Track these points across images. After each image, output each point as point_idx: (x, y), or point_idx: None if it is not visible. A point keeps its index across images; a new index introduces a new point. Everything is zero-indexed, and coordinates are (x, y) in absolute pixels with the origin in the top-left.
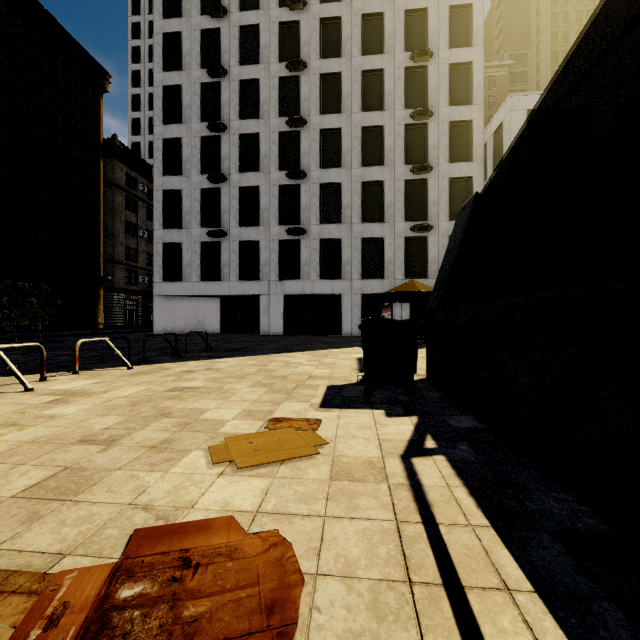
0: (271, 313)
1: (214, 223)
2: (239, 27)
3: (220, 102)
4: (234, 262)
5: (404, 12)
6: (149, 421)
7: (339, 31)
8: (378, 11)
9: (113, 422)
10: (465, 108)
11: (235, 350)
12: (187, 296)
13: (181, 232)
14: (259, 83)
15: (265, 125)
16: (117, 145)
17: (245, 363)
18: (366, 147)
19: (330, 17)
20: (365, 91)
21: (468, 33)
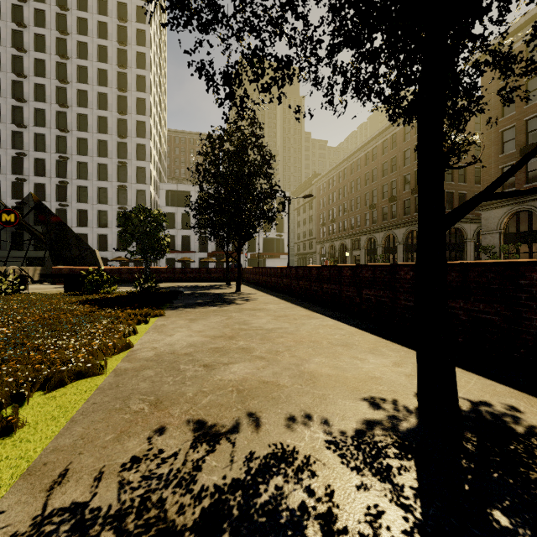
0: None
1: None
2: (34, 133)
3: (24, 166)
4: (31, 242)
5: (117, 142)
6: None
7: (87, 144)
8: (105, 140)
9: None
10: (143, 185)
11: None
12: (4, 257)
13: (0, 226)
14: (46, 160)
15: (49, 180)
16: None
17: None
18: (100, 195)
19: (82, 138)
20: (100, 171)
21: (145, 155)
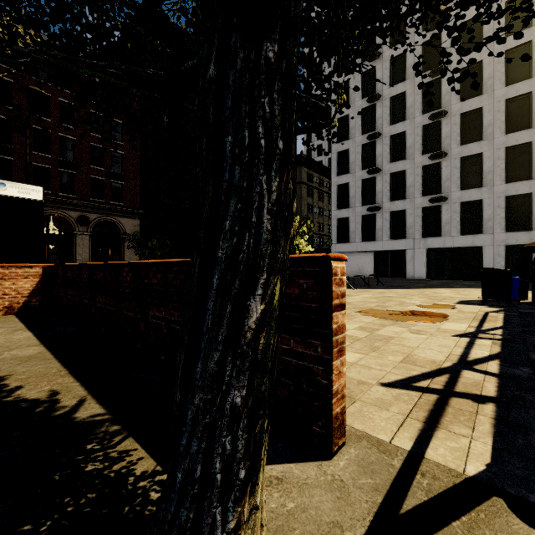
0: (415, 263)
1: (371, 201)
2: (389, 60)
3: (375, 117)
4: (385, 227)
5: None
6: (388, 301)
7: (480, 26)
8: None
9: (376, 300)
10: None
11: (396, 286)
12: (351, 252)
13: (348, 210)
14: (405, 94)
15: (410, 124)
16: (303, 157)
17: (409, 291)
18: (510, 116)
19: (470, 19)
20: (509, 67)
21: None
